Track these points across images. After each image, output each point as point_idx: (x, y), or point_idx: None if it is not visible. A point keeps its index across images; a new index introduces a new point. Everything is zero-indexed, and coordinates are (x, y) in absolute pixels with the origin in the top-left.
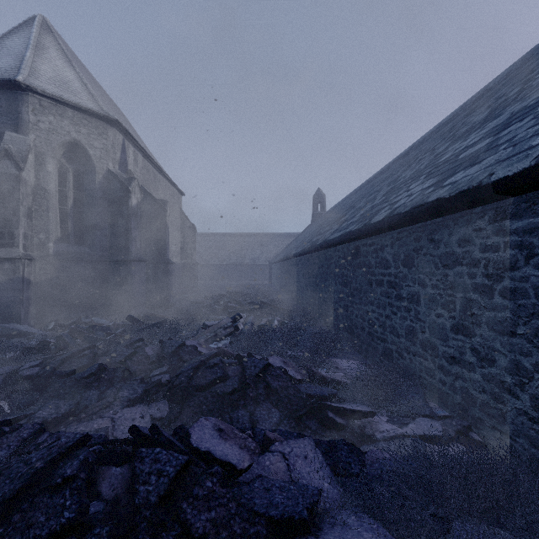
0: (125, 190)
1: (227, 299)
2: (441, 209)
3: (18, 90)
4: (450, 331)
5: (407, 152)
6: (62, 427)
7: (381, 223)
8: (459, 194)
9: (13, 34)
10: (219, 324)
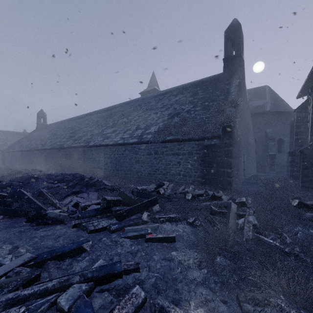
0: None
1: (11, 170)
2: (103, 146)
3: None
4: (105, 165)
5: (93, 113)
6: (44, 182)
7: (92, 145)
8: (106, 144)
9: None
10: (36, 174)
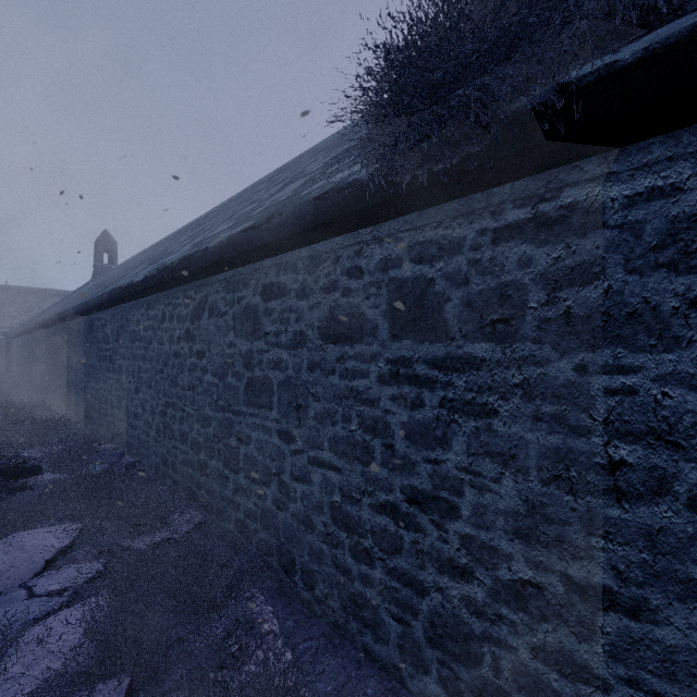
0: None
1: None
2: (123, 295)
3: None
4: (134, 393)
5: (204, 217)
6: None
7: (99, 299)
8: (127, 286)
9: None
10: None
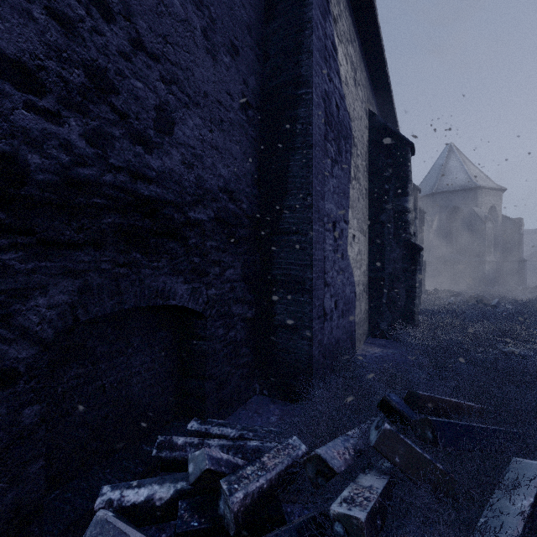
0: (517, 225)
1: None
2: None
3: (478, 189)
4: None
5: None
6: None
7: None
8: None
9: (449, 159)
10: None
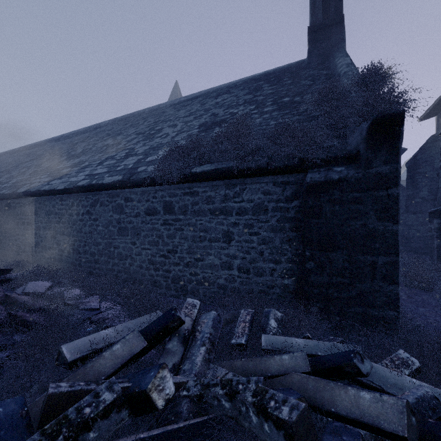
0: None
1: None
2: (46, 194)
3: None
4: (50, 238)
5: (59, 138)
6: None
7: (23, 193)
8: (50, 190)
9: None
10: None
